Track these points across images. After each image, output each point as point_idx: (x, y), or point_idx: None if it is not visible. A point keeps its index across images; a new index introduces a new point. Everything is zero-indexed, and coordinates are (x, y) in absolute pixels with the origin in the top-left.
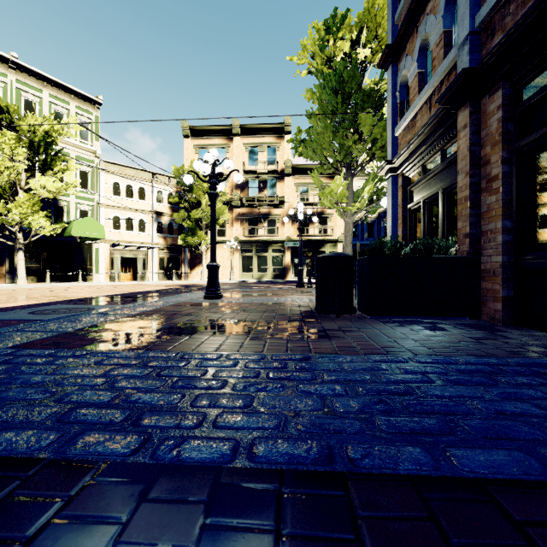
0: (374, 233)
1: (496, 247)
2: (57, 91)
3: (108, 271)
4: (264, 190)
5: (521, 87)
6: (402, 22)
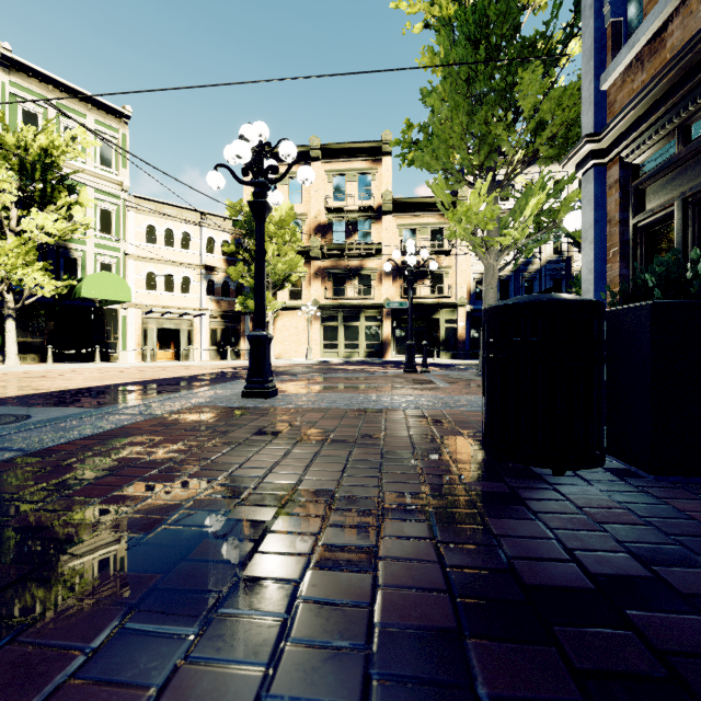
0: (510, 294)
1: None
2: (68, 99)
3: (140, 347)
4: (354, 234)
5: None
6: None
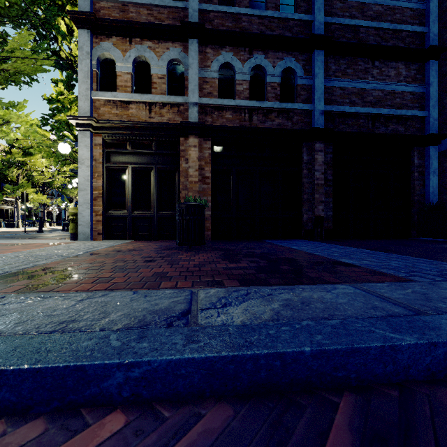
0: None
1: (208, 207)
2: None
3: None
4: None
5: (214, 145)
6: (120, 21)
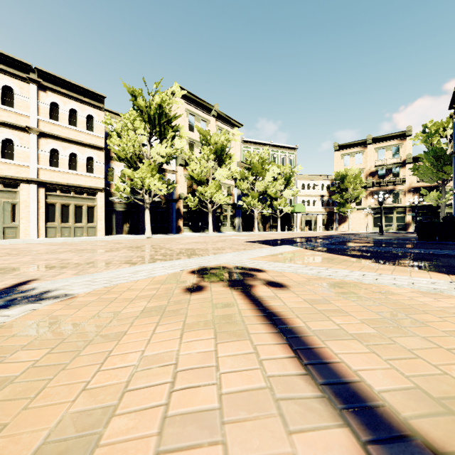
0: None
1: None
2: (282, 149)
3: (300, 226)
4: (389, 175)
5: None
6: (454, 150)
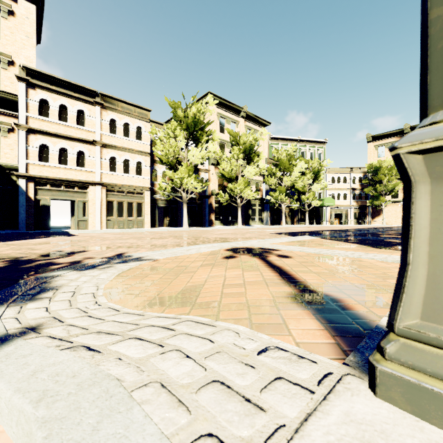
0: None
1: None
2: (311, 144)
3: (329, 220)
4: None
5: None
6: None
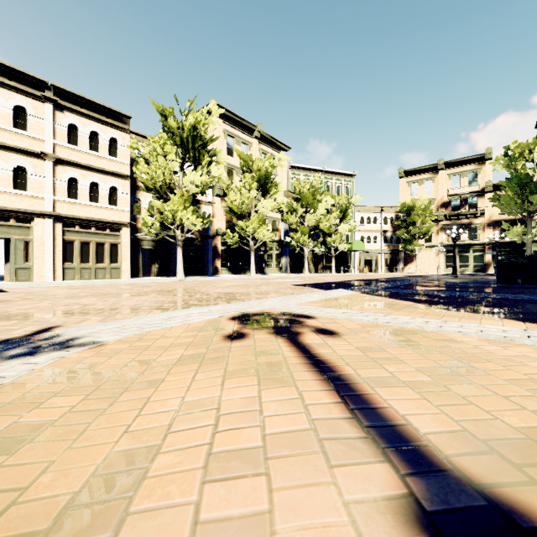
0: None
1: None
2: (337, 176)
3: (358, 267)
4: (465, 206)
5: None
6: None
